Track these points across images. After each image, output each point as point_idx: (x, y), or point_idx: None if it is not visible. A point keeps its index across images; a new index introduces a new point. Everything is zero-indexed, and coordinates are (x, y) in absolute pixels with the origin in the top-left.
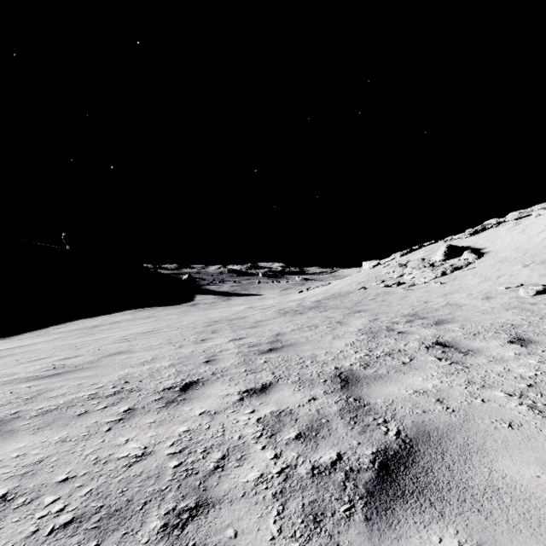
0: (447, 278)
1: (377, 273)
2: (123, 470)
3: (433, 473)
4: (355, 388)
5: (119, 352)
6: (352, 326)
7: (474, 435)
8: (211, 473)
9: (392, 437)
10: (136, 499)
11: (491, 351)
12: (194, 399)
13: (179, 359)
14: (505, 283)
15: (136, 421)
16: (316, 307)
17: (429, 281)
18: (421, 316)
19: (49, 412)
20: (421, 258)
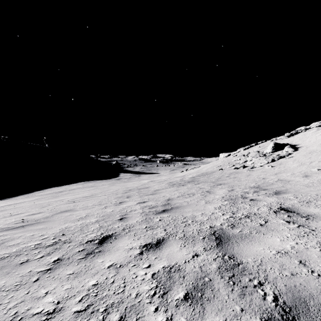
0: (275, 163)
1: (229, 160)
2: None
3: None
4: (227, 246)
5: (66, 210)
6: (217, 194)
7: None
8: None
9: (271, 303)
10: None
11: None
12: (107, 252)
13: (103, 217)
14: (316, 166)
15: (59, 272)
16: (192, 181)
17: (263, 165)
18: (262, 188)
19: (1, 260)
20: (257, 151)
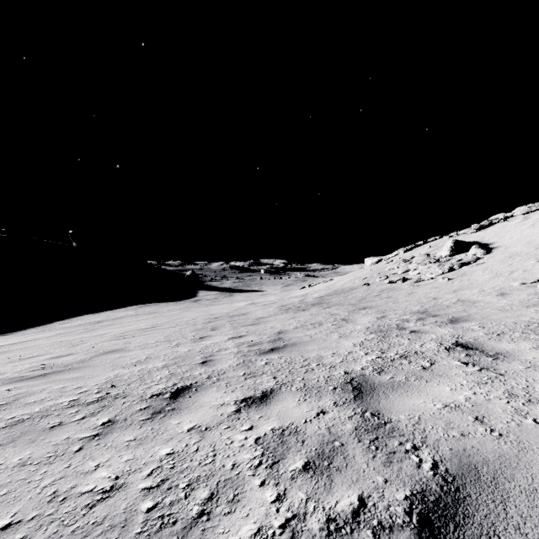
0: (455, 274)
1: (380, 269)
2: (82, 513)
3: (499, 538)
4: (371, 399)
5: (114, 351)
6: (359, 324)
7: None
8: (192, 524)
9: (427, 472)
10: None
11: (525, 355)
12: (184, 410)
13: (174, 359)
14: (519, 279)
15: (114, 438)
16: (318, 303)
17: (436, 276)
18: (432, 313)
19: (19, 423)
20: (426, 253)
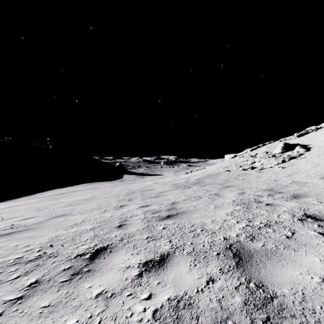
0: (286, 164)
1: (236, 161)
2: None
3: None
4: (251, 267)
5: (62, 215)
6: (227, 197)
7: None
8: None
9: None
10: None
11: None
12: (98, 272)
13: (100, 223)
14: None
15: (32, 303)
16: (198, 183)
17: (273, 166)
18: (277, 190)
19: None
20: (265, 151)
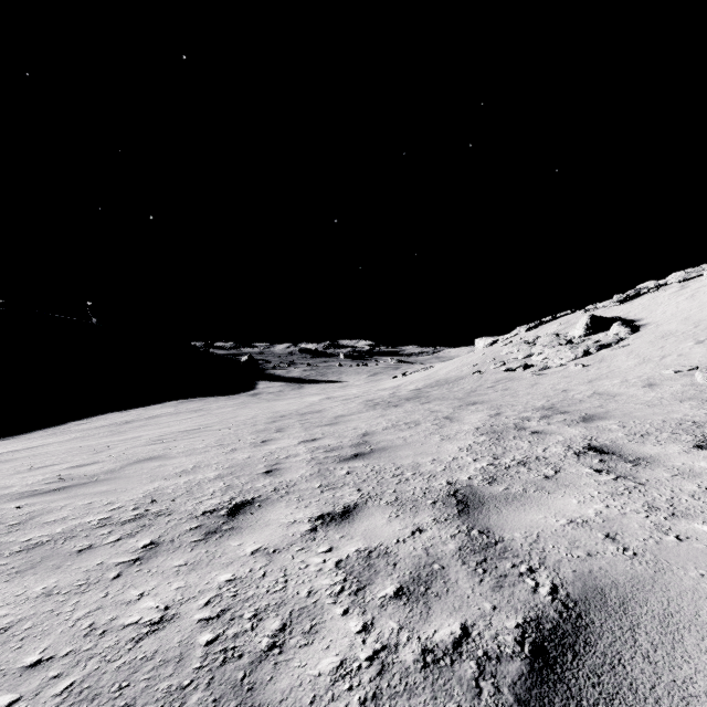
0: (591, 359)
1: (496, 353)
2: (127, 648)
3: (624, 667)
4: (479, 514)
5: (151, 458)
6: (467, 423)
7: (678, 597)
8: (262, 658)
9: (544, 597)
10: (140, 704)
11: (673, 461)
12: (246, 529)
13: (230, 468)
14: (672, 365)
15: (159, 563)
16: (415, 397)
17: (567, 362)
18: (560, 409)
19: (37, 546)
20: (555, 332)
